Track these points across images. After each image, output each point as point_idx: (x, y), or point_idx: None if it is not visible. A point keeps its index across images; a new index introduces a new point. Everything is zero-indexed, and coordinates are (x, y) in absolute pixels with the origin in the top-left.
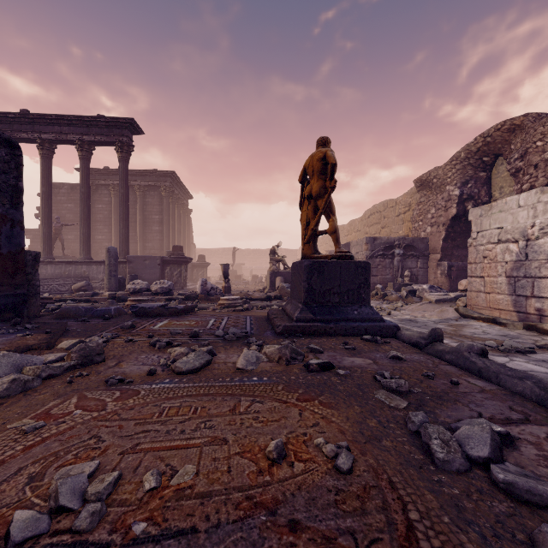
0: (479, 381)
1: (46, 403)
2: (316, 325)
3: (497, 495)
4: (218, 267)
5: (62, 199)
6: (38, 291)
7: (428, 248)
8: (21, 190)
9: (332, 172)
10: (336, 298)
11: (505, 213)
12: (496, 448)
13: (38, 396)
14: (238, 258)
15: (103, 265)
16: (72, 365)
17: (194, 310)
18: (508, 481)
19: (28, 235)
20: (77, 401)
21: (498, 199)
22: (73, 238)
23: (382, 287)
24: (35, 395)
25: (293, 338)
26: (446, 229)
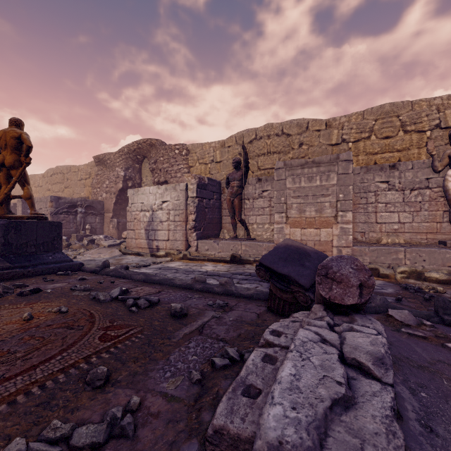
0: (124, 280)
1: None
2: (15, 271)
3: (120, 302)
4: None
5: None
6: None
7: (104, 209)
8: None
9: (28, 152)
10: (33, 249)
11: (144, 195)
12: (122, 292)
13: None
14: None
15: None
16: None
17: None
18: (122, 297)
19: None
20: None
21: (145, 183)
22: None
23: (67, 238)
24: None
25: None
26: (116, 197)
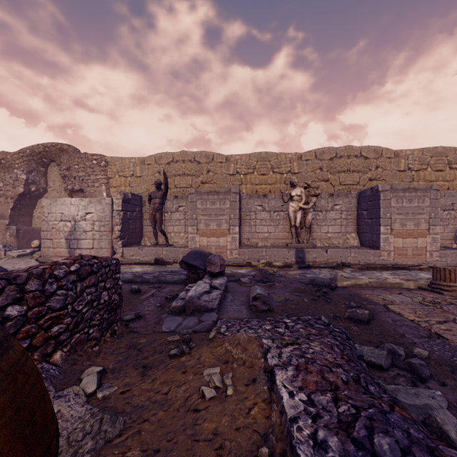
0: None
1: None
2: None
3: None
4: None
5: None
6: None
7: None
8: None
9: None
10: None
11: (65, 206)
12: None
13: None
14: None
15: None
16: None
17: None
18: None
19: None
20: None
21: (53, 188)
22: None
23: None
24: None
25: None
26: (15, 202)
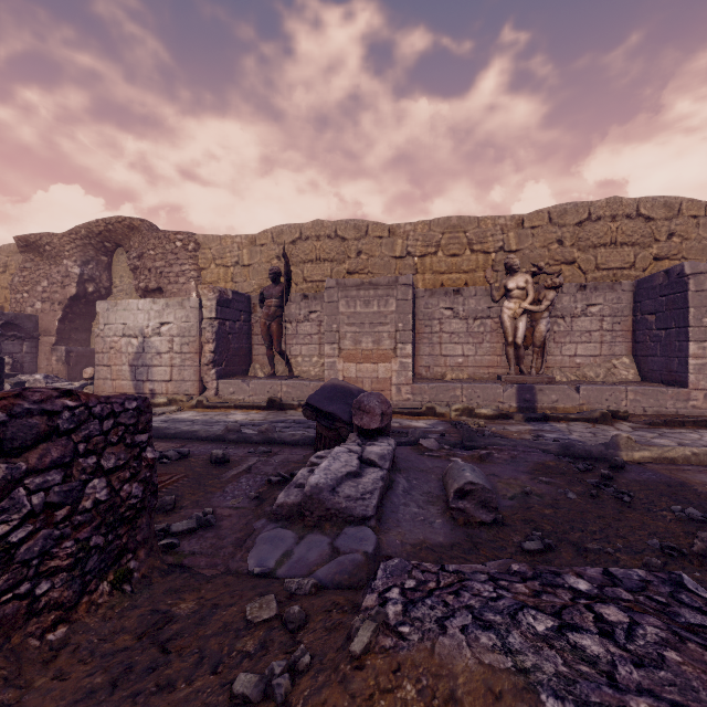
0: None
1: None
2: None
3: None
4: None
5: None
6: None
7: (39, 329)
8: None
9: None
10: None
11: (129, 312)
12: None
13: None
14: None
15: None
16: None
17: None
18: None
19: None
20: None
21: (120, 287)
22: None
23: None
24: None
25: None
26: (64, 309)
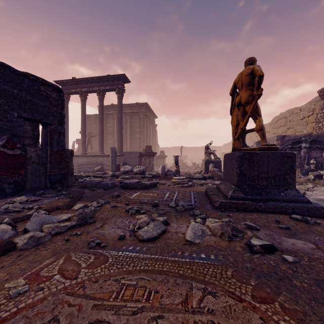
0: None
1: (43, 261)
2: (247, 203)
3: None
4: (172, 158)
5: (91, 122)
6: (73, 172)
7: None
8: (64, 115)
9: (259, 82)
10: (263, 181)
11: None
12: None
13: (43, 252)
14: (183, 152)
15: (109, 157)
16: (73, 225)
17: (157, 185)
18: None
19: (77, 142)
20: (62, 262)
21: None
22: (96, 143)
23: None
24: (42, 250)
25: (228, 212)
26: None
